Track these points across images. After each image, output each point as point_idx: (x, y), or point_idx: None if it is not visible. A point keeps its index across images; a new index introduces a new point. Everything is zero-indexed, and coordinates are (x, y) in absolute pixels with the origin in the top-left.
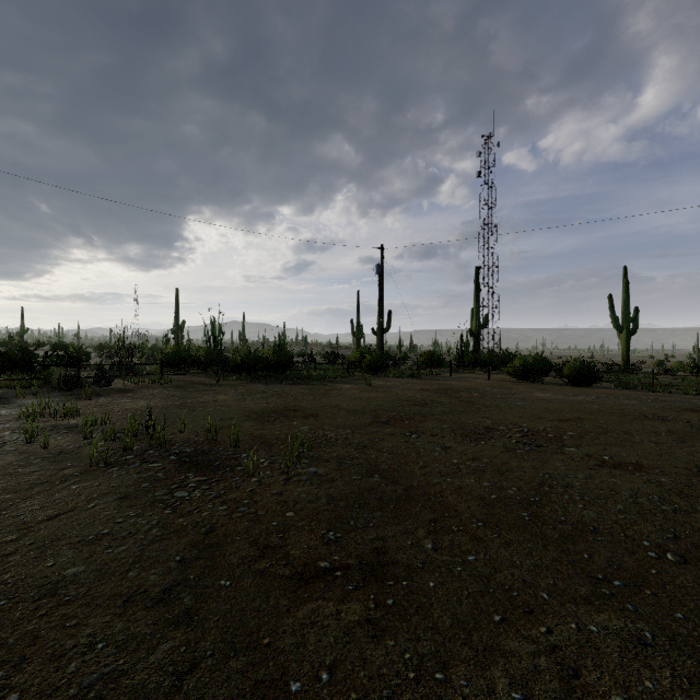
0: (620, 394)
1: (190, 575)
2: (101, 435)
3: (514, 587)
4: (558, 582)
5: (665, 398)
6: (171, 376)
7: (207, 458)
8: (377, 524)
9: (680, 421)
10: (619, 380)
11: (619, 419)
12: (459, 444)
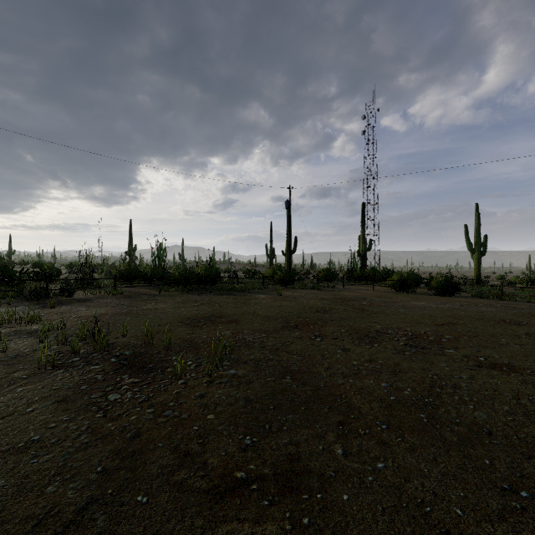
0: (478, 302)
1: (108, 490)
2: (55, 340)
3: (426, 501)
4: (468, 494)
5: (514, 306)
6: (123, 288)
7: (142, 361)
8: (290, 427)
9: (533, 325)
10: (473, 290)
11: (484, 324)
12: (357, 346)
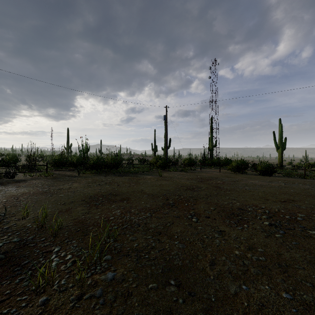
0: (291, 180)
1: None
2: None
3: None
4: None
5: None
6: (55, 171)
7: (21, 253)
8: None
9: None
10: (281, 172)
11: None
12: (230, 228)
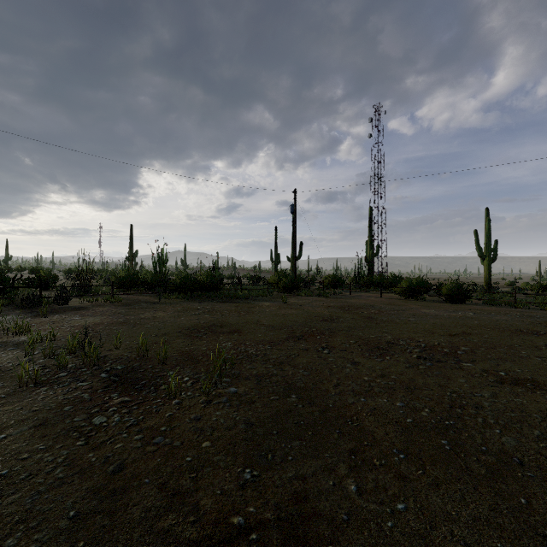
0: (490, 310)
1: (80, 542)
2: (43, 352)
3: None
4: (506, 545)
5: (528, 314)
6: (122, 295)
7: (135, 376)
8: (296, 457)
9: None
10: (484, 297)
11: (500, 334)
12: (367, 360)
